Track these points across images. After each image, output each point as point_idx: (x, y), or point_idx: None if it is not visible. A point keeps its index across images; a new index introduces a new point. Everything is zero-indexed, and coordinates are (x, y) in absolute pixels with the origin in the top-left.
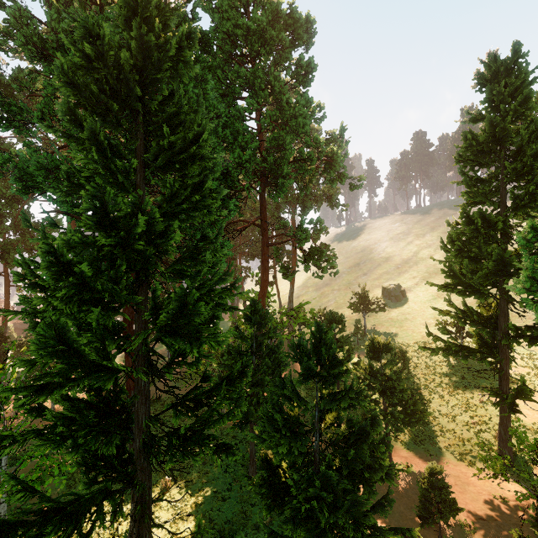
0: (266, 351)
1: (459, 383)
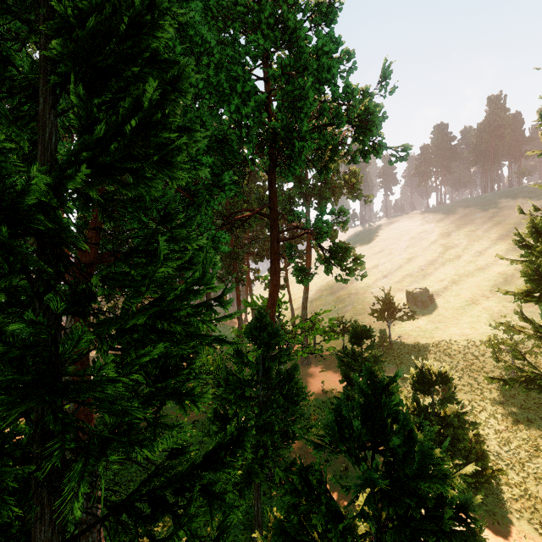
0: (276, 379)
1: (518, 414)
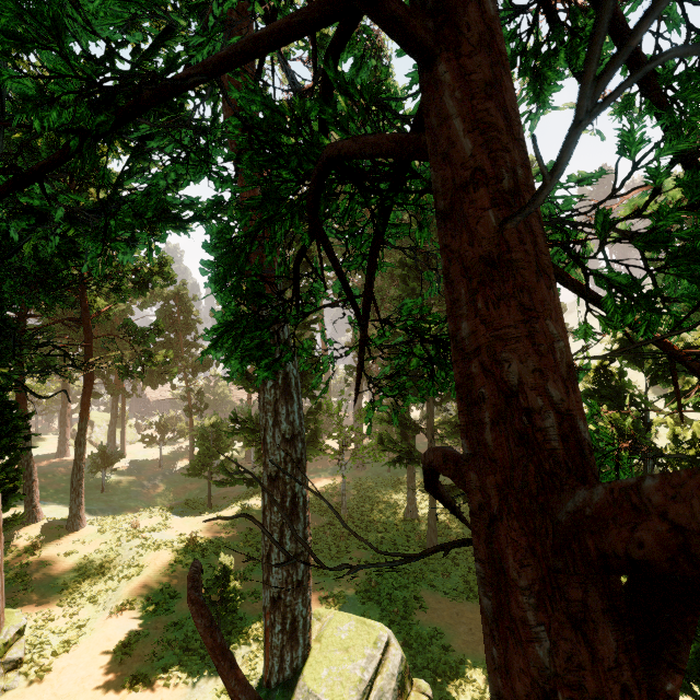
0: None
1: None
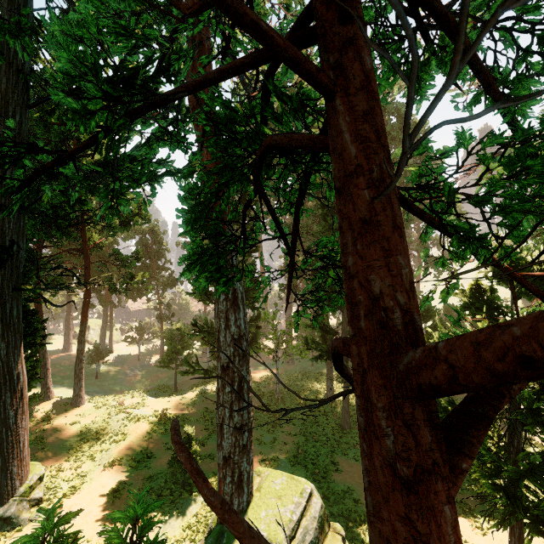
0: None
1: None
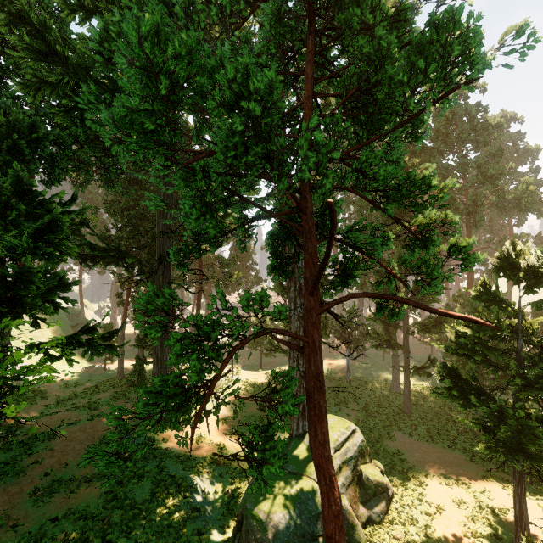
0: None
1: None
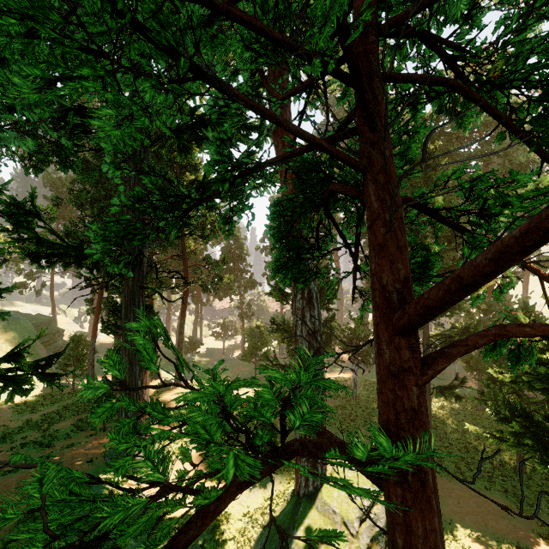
0: None
1: None
